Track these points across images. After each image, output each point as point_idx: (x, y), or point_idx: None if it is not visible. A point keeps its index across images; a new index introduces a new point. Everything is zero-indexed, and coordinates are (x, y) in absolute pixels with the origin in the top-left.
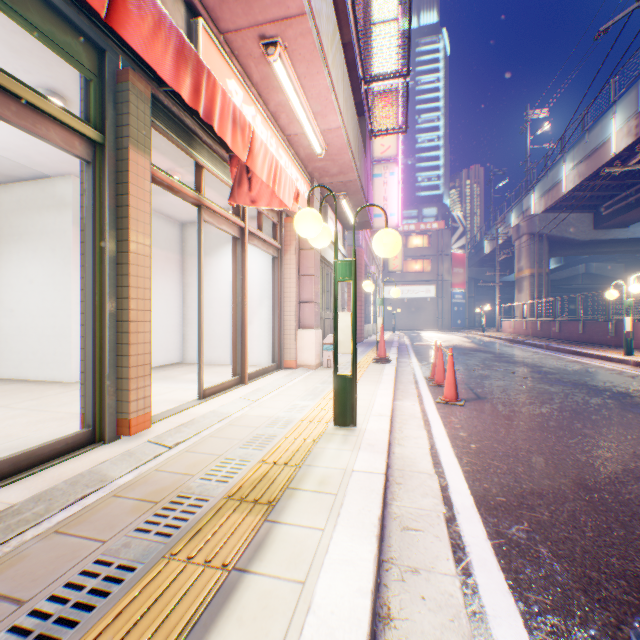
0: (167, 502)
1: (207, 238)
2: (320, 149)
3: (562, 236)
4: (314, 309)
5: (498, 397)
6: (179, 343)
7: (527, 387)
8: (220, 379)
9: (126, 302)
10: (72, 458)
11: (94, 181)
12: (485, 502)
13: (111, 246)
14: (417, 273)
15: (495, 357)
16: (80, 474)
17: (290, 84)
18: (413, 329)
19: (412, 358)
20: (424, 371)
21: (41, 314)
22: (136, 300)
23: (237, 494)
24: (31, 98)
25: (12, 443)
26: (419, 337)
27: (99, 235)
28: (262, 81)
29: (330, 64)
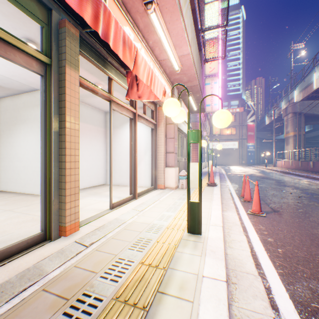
0: (74, 300)
1: (118, 119)
2: (177, 67)
3: (313, 113)
4: (174, 156)
5: (286, 211)
6: (104, 174)
7: (303, 204)
8: (123, 195)
9: (63, 157)
10: (30, 252)
11: (45, 86)
12: (303, 308)
13: (55, 124)
14: (228, 135)
15: (276, 182)
16: (27, 269)
17: (160, 28)
18: (226, 165)
19: (228, 182)
20: (236, 191)
21: (34, 160)
22: (69, 156)
23: (122, 296)
24: (2, 35)
25: (3, 237)
26: (229, 169)
27: (48, 118)
28: (144, 28)
29: (184, 15)
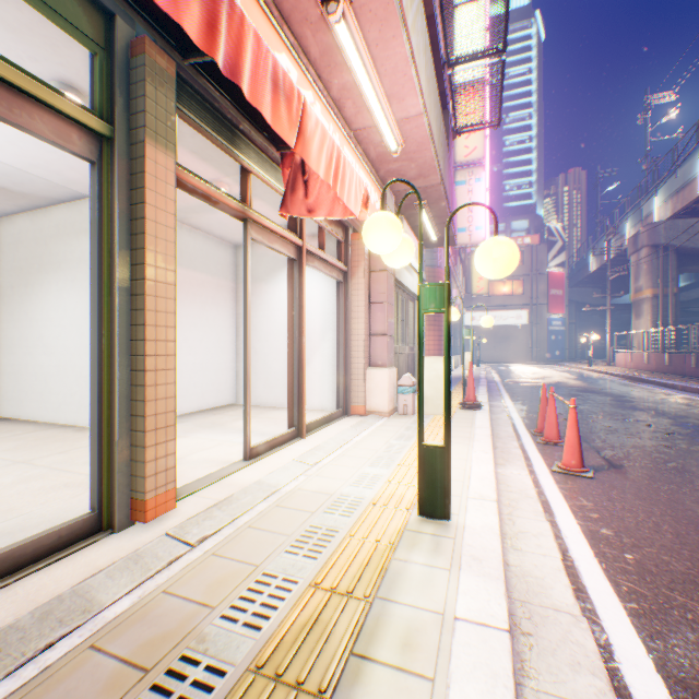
0: (162, 672)
1: (263, 261)
2: (395, 145)
3: (696, 247)
4: (387, 343)
5: (640, 465)
6: (232, 382)
7: (677, 450)
8: (274, 429)
9: (141, 345)
10: (65, 557)
11: (100, 187)
12: (690, 695)
13: (122, 272)
14: (505, 296)
15: (615, 401)
16: (57, 597)
17: (357, 56)
18: (500, 361)
19: (506, 401)
20: (525, 420)
21: (79, 351)
22: (154, 342)
23: (270, 663)
24: (2, 71)
25: (7, 524)
26: (509, 372)
27: (106, 258)
28: (321, 56)
29: (409, 26)
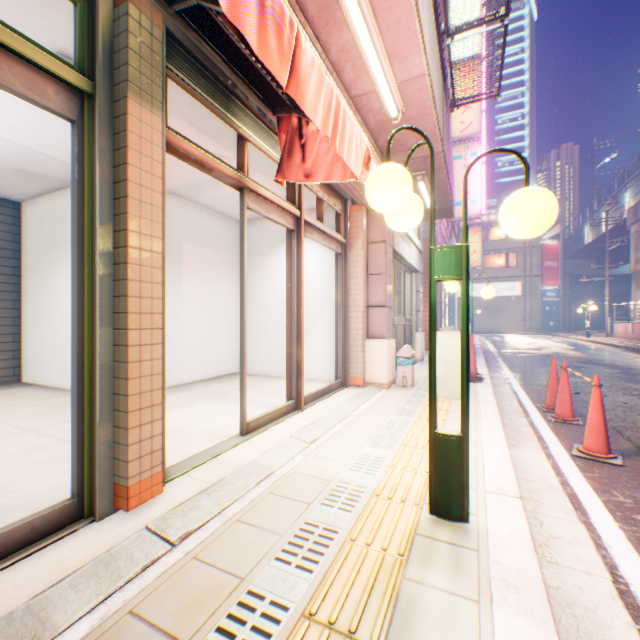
0: None
1: (264, 236)
2: (395, 111)
3: None
4: (385, 315)
5: None
6: (235, 351)
7: None
8: (273, 399)
9: (123, 318)
10: (36, 552)
11: (80, 147)
12: None
13: (103, 239)
14: (498, 269)
15: (624, 374)
16: (7, 616)
17: (357, 8)
18: (493, 332)
19: (505, 372)
20: (530, 394)
21: None
22: (138, 315)
23: None
24: None
25: None
26: (504, 342)
27: (87, 224)
28: (319, 13)
29: None
